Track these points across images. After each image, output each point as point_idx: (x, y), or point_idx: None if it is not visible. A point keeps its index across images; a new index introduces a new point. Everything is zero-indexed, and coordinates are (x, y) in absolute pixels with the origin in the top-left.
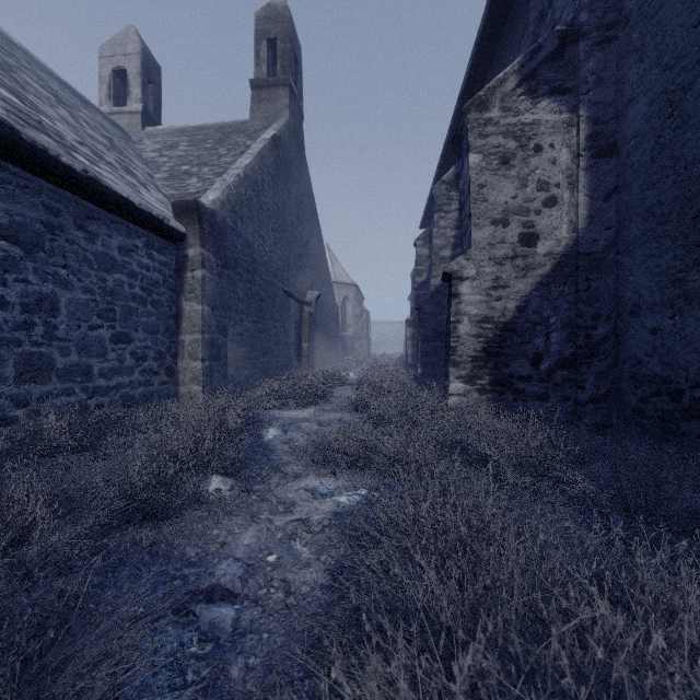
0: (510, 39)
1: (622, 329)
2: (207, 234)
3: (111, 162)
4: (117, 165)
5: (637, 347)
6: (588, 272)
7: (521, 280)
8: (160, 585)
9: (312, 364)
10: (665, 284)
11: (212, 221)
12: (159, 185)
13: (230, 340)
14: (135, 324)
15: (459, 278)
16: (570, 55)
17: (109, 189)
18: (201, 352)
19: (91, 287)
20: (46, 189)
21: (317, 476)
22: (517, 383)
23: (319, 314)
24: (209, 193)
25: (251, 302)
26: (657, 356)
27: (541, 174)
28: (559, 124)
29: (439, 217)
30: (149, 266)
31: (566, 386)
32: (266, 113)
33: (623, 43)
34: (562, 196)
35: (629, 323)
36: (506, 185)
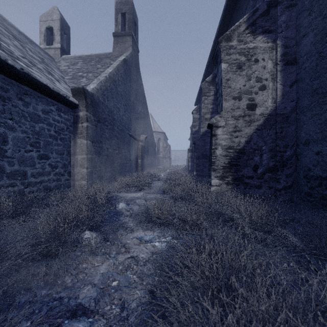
0: (239, 10)
1: (299, 152)
2: (89, 105)
3: (40, 68)
4: (43, 70)
5: (308, 161)
6: (282, 123)
7: (247, 127)
8: (44, 305)
9: (143, 170)
10: (324, 129)
11: (92, 98)
12: (66, 81)
13: (101, 158)
14: (51, 149)
15: (216, 126)
16: (272, 13)
17: (36, 79)
18: (86, 164)
19: (26, 130)
20: (0, 78)
21: (143, 230)
22: (246, 179)
23: (146, 146)
24: (91, 84)
25: (112, 139)
26: (319, 166)
27: (258, 74)
28: (267, 48)
29: (204, 98)
30: (59, 120)
31: (270, 181)
32: (120, 48)
33: (300, 6)
34: (268, 85)
35: (303, 149)
36: (240, 79)
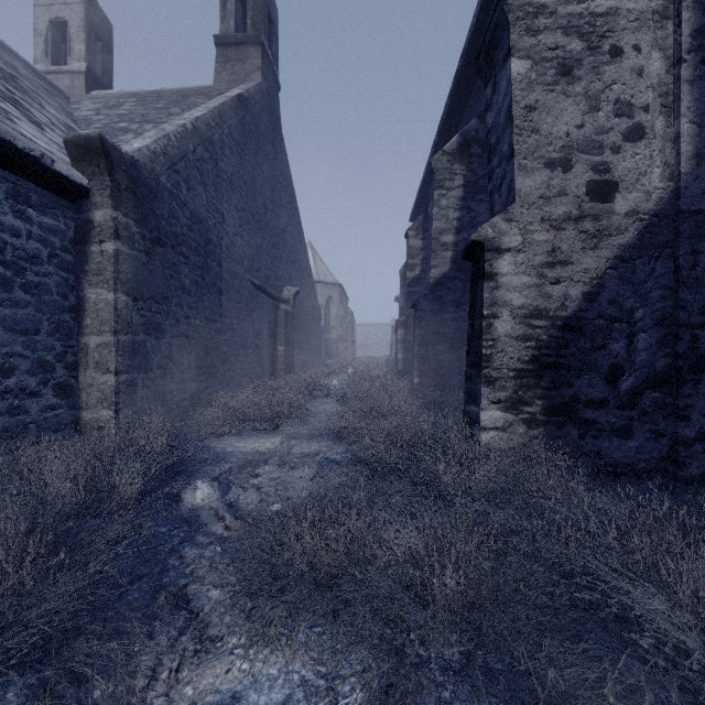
0: None
1: None
2: (123, 191)
3: None
4: None
5: None
6: (696, 241)
7: (590, 253)
8: None
9: (289, 371)
10: None
11: (134, 174)
12: None
13: (167, 344)
14: None
15: (496, 249)
16: None
17: None
18: (114, 361)
19: None
20: None
21: (246, 652)
22: (585, 410)
23: (299, 313)
24: (136, 140)
25: (203, 294)
26: None
27: (621, 91)
28: (647, 14)
29: (439, 194)
30: (18, 229)
31: (658, 415)
32: (233, 75)
33: None
34: (653, 124)
35: None
36: (568, 107)
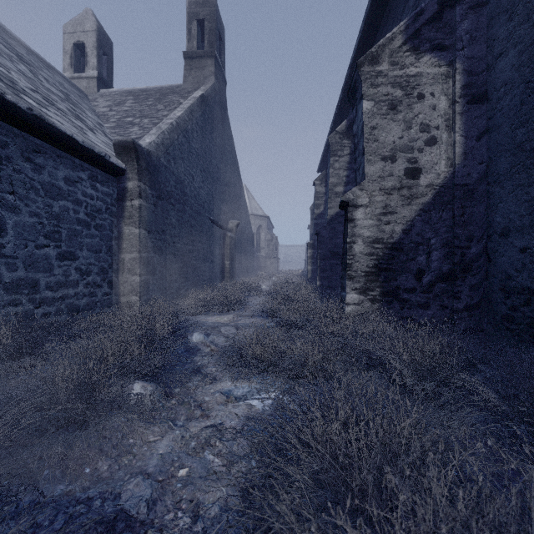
0: (392, 15)
1: (493, 249)
2: (143, 170)
3: (61, 109)
4: (68, 112)
5: (506, 263)
6: (463, 201)
7: (406, 207)
8: (60, 512)
9: (233, 278)
10: None
11: (148, 159)
12: (106, 132)
13: (164, 258)
14: (79, 244)
15: (355, 205)
16: (447, 17)
17: (54, 127)
18: (138, 268)
19: (38, 211)
20: None
21: (232, 379)
22: (403, 294)
23: (239, 238)
24: (146, 137)
25: (182, 227)
26: (527, 271)
27: (424, 118)
28: (438, 76)
29: (334, 160)
30: (93, 195)
31: (444, 297)
32: (196, 78)
33: (494, 6)
34: (441, 136)
35: (499, 243)
36: (394, 127)
